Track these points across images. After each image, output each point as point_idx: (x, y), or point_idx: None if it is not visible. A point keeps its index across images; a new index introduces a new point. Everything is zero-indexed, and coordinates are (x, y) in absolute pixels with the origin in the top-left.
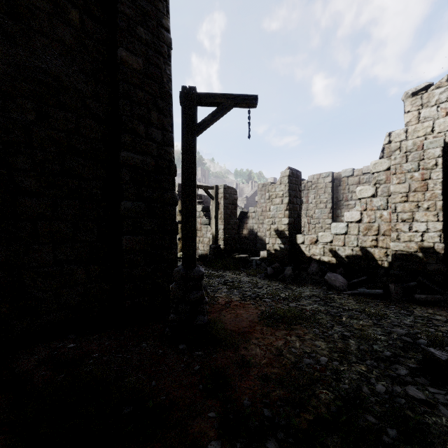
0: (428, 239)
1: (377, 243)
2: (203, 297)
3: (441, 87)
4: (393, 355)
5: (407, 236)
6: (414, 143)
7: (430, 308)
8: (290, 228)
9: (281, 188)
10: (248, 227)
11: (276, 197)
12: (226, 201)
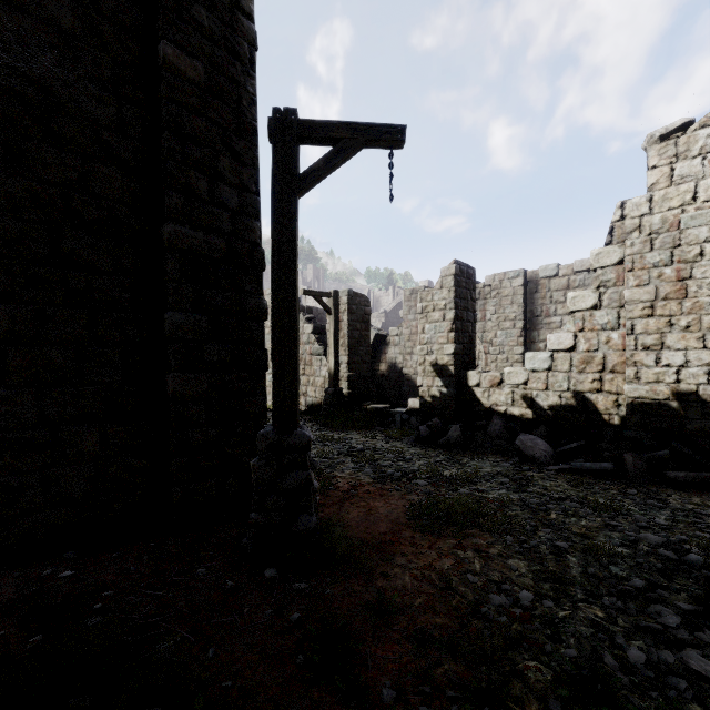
0: (687, 378)
1: (602, 385)
2: (309, 481)
3: (709, 125)
4: (648, 585)
5: (652, 373)
6: (663, 220)
7: (694, 494)
8: (457, 361)
9: (442, 295)
10: (387, 360)
11: (433, 309)
12: (352, 316)
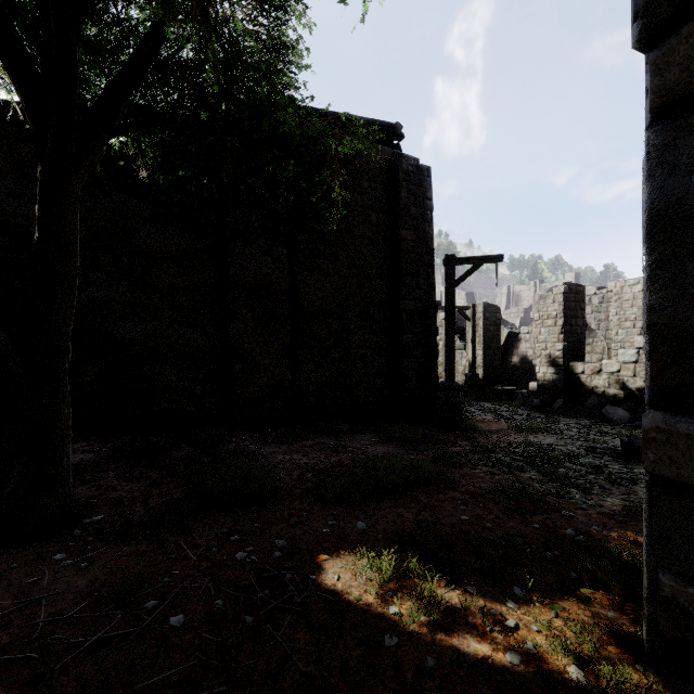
0: None
1: None
2: (460, 402)
3: None
4: (608, 449)
5: None
6: None
7: None
8: (565, 355)
9: (553, 308)
10: (519, 353)
11: (547, 317)
12: (486, 322)
